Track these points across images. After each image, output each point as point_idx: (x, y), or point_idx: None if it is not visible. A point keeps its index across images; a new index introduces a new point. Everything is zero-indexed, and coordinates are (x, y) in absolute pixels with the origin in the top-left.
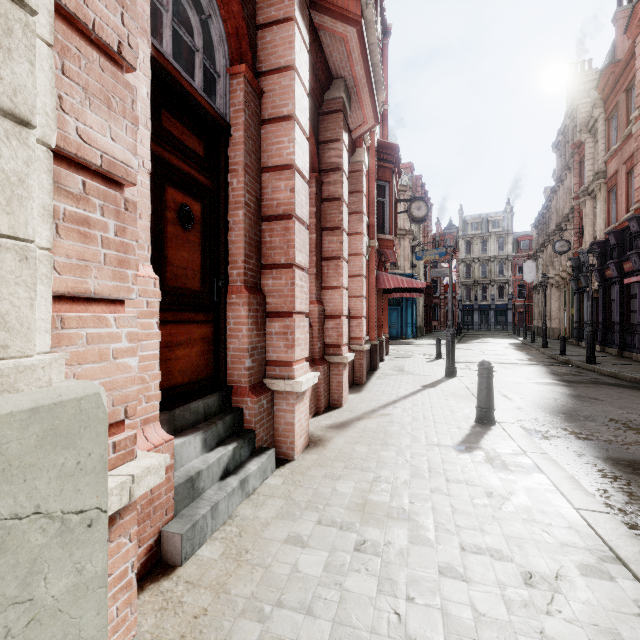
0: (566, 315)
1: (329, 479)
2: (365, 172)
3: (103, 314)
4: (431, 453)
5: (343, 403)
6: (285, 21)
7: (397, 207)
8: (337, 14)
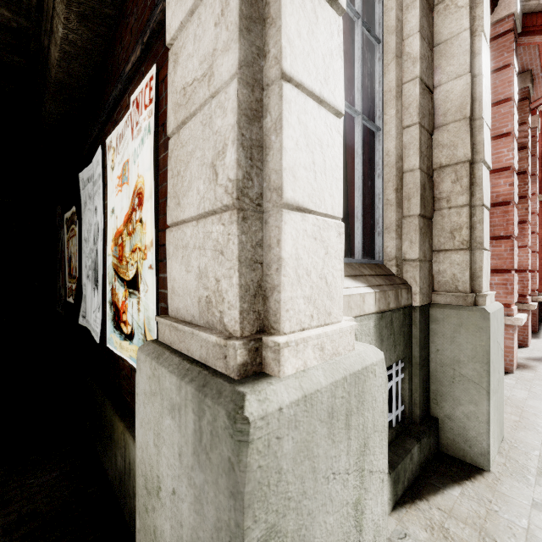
0: None
1: None
2: (537, 136)
3: None
4: None
5: (528, 344)
6: (503, 67)
7: None
8: (536, 32)
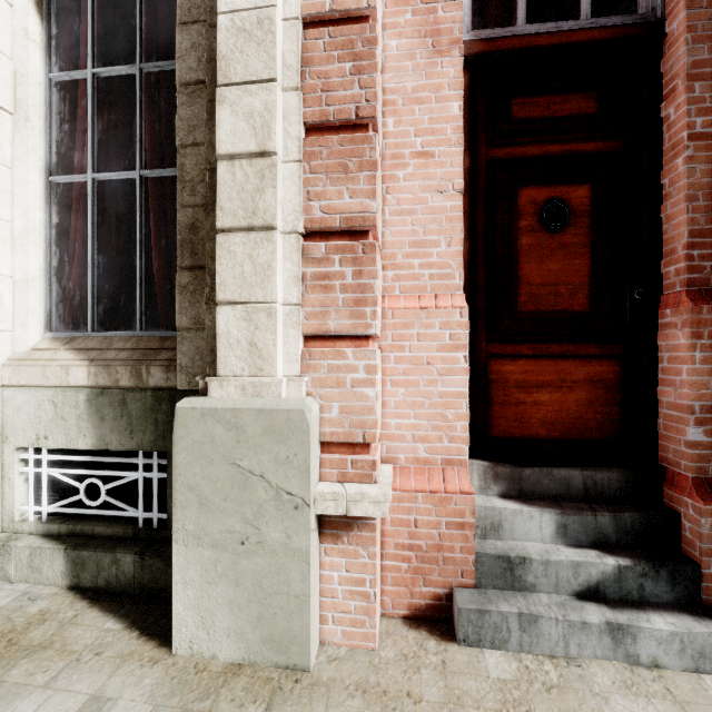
0: None
1: None
2: None
3: (343, 348)
4: None
5: None
6: None
7: None
8: None
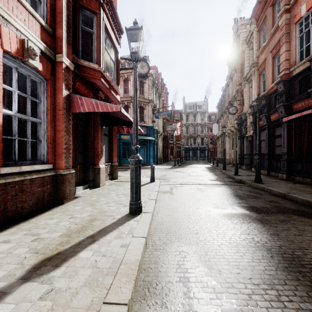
0: (233, 151)
1: None
2: None
3: None
4: None
5: None
6: None
7: (144, 85)
8: None
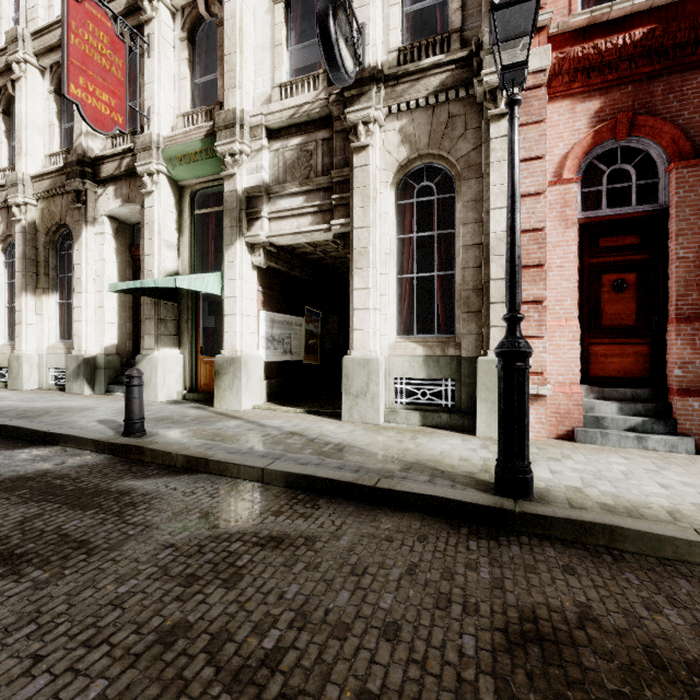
0: None
1: None
2: None
3: (533, 341)
4: None
5: None
6: None
7: None
8: None
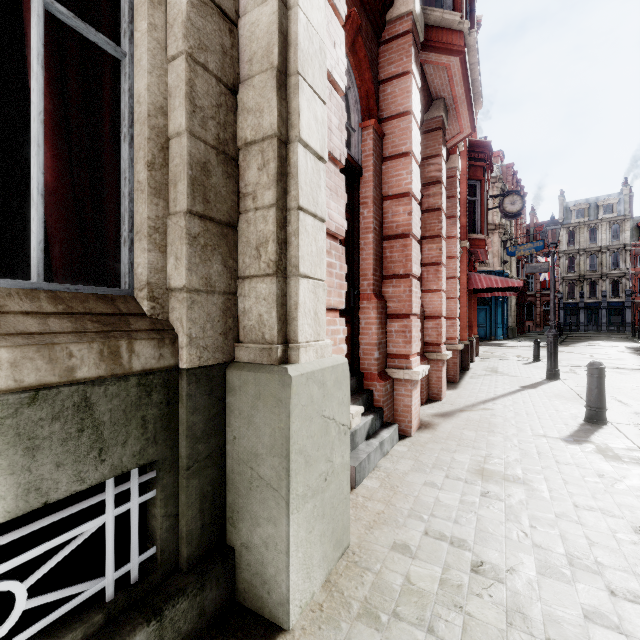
0: None
1: (446, 451)
2: (458, 177)
3: (334, 318)
4: (538, 442)
5: (442, 397)
6: (403, 74)
7: None
8: (442, 50)
